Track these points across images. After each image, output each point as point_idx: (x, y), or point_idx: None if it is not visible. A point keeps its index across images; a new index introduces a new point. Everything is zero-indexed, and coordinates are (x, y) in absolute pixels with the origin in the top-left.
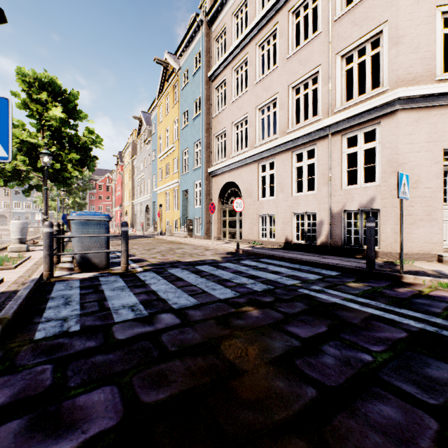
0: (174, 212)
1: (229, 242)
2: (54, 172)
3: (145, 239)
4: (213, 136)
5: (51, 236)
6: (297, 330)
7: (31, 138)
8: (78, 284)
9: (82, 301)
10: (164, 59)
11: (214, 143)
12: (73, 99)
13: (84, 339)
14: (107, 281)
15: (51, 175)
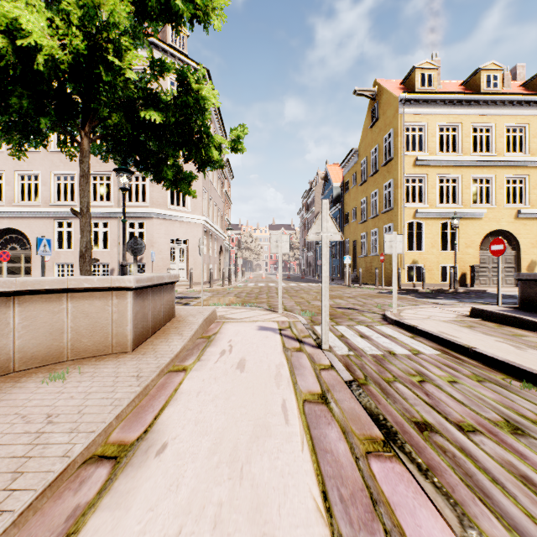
0: None
1: None
2: None
3: None
4: None
5: None
6: None
7: None
8: None
9: None
10: None
11: None
12: None
13: None
14: None
15: None
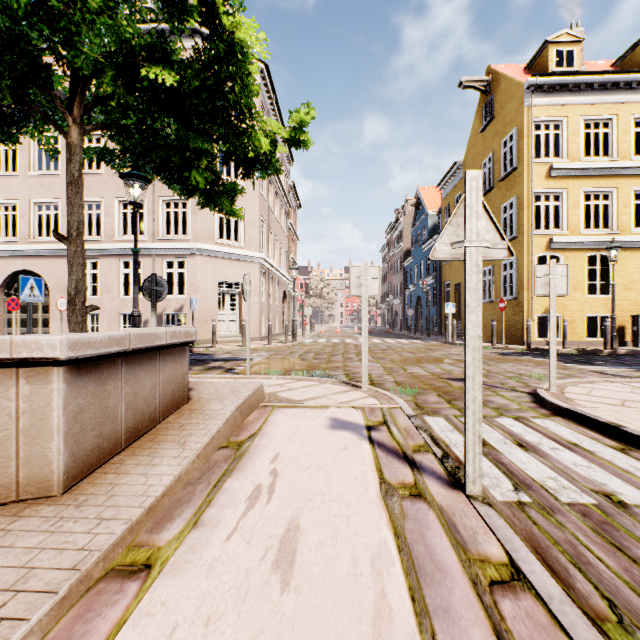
0: None
1: None
2: None
3: None
4: None
5: None
6: None
7: None
8: None
9: None
10: None
11: None
12: None
13: None
14: None
15: None
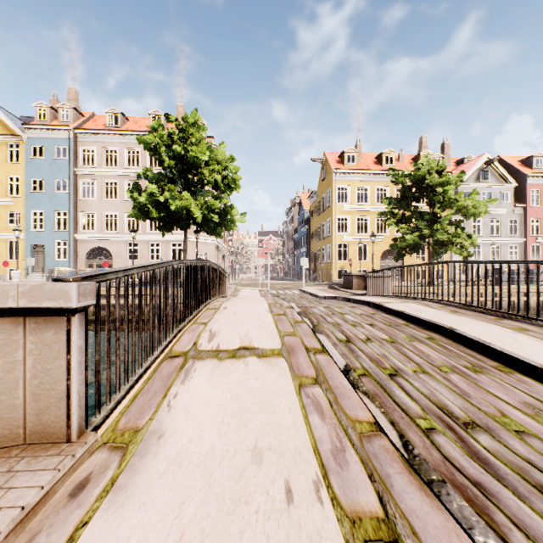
0: (12, 261)
1: None
2: None
3: None
4: (80, 212)
5: None
6: None
7: None
8: None
9: None
10: None
11: (81, 217)
12: None
13: None
14: None
15: None
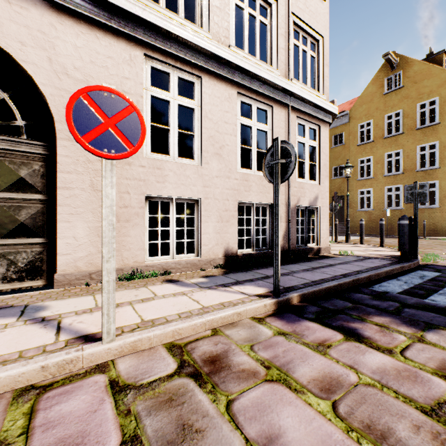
0: None
1: None
2: None
3: None
4: None
5: None
6: None
7: None
8: None
9: None
10: None
11: None
12: None
13: None
14: None
15: None
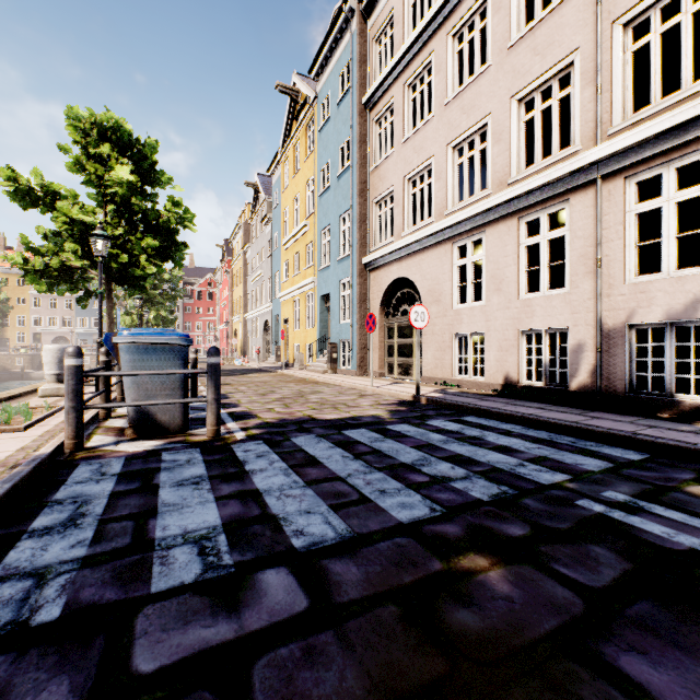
0: (307, 331)
1: (399, 382)
2: (119, 268)
3: (261, 375)
4: (372, 203)
5: (78, 373)
6: (654, 675)
7: (84, 215)
8: (118, 468)
9: (107, 515)
10: (291, 86)
11: (373, 214)
12: (150, 153)
13: (47, 668)
14: (174, 461)
15: (115, 273)
